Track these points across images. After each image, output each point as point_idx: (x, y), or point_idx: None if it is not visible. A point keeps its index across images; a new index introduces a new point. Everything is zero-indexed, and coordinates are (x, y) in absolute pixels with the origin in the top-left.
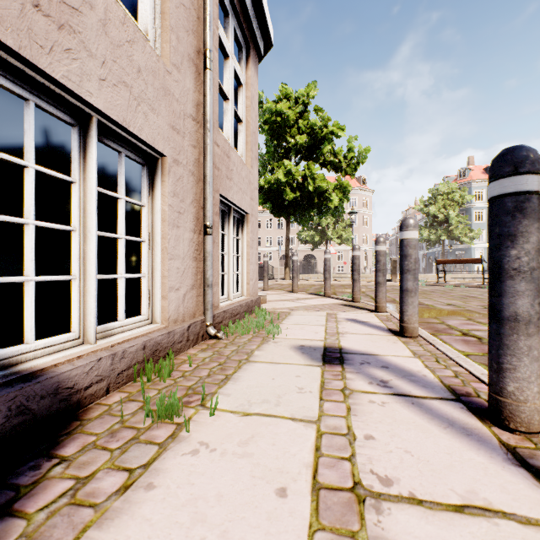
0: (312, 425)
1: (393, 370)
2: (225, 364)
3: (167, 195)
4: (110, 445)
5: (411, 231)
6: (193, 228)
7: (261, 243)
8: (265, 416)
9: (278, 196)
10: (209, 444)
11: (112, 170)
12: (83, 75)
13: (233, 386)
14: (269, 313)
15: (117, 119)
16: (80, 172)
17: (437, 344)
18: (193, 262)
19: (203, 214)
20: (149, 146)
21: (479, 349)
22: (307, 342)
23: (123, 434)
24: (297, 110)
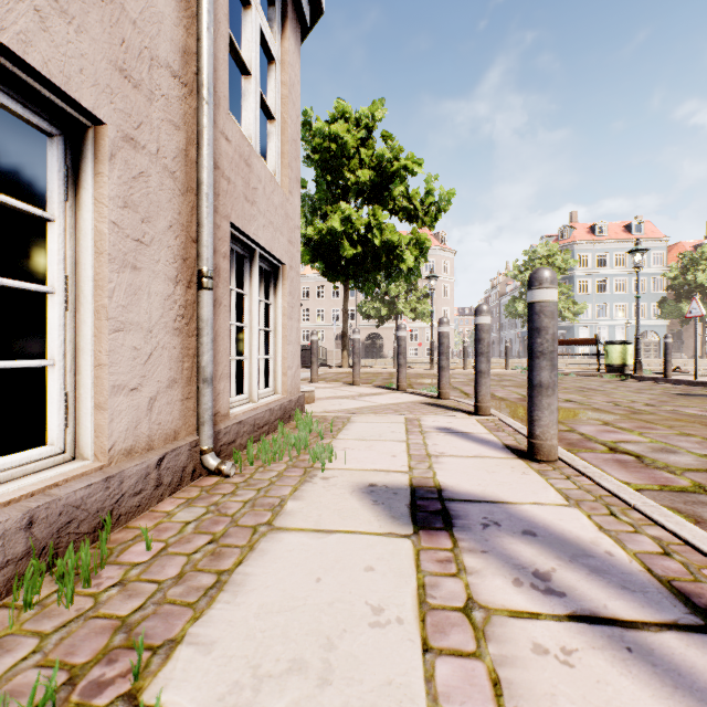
0: None
1: (548, 542)
2: (224, 538)
3: (107, 201)
4: None
5: (547, 289)
6: (174, 274)
7: (310, 317)
8: None
9: (333, 251)
10: None
11: None
12: None
13: (226, 612)
14: (317, 421)
15: None
16: None
17: (595, 476)
18: (174, 338)
19: (196, 252)
20: (56, 89)
21: (649, 478)
22: (380, 476)
23: None
24: (358, 136)
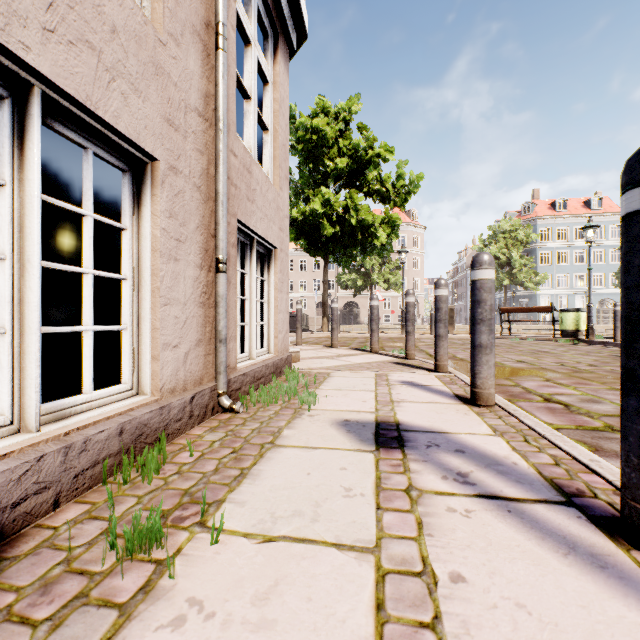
0: (368, 557)
1: (472, 456)
2: (242, 450)
3: (159, 214)
4: (35, 613)
5: (486, 270)
6: (199, 262)
7: (293, 288)
8: (296, 541)
9: (314, 230)
10: (205, 602)
11: (104, 194)
12: (13, 16)
13: (250, 488)
14: (303, 375)
15: (76, 94)
16: (13, 170)
17: (521, 416)
18: (199, 309)
19: (214, 245)
20: (131, 142)
21: (570, 420)
22: (353, 414)
23: (64, 588)
24: (337, 128)
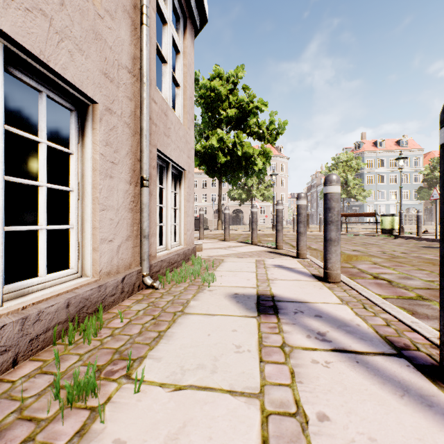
0: (255, 401)
1: (327, 320)
2: (159, 317)
3: (98, 143)
4: None
5: (334, 186)
6: (129, 179)
7: (197, 199)
8: (200, 389)
9: (212, 159)
10: (127, 443)
11: (62, 131)
12: None
13: (165, 347)
14: (204, 261)
15: (31, 49)
16: None
17: (359, 290)
18: (129, 214)
19: (140, 167)
20: (76, 89)
21: (393, 292)
22: (241, 289)
23: (15, 433)
24: (228, 88)
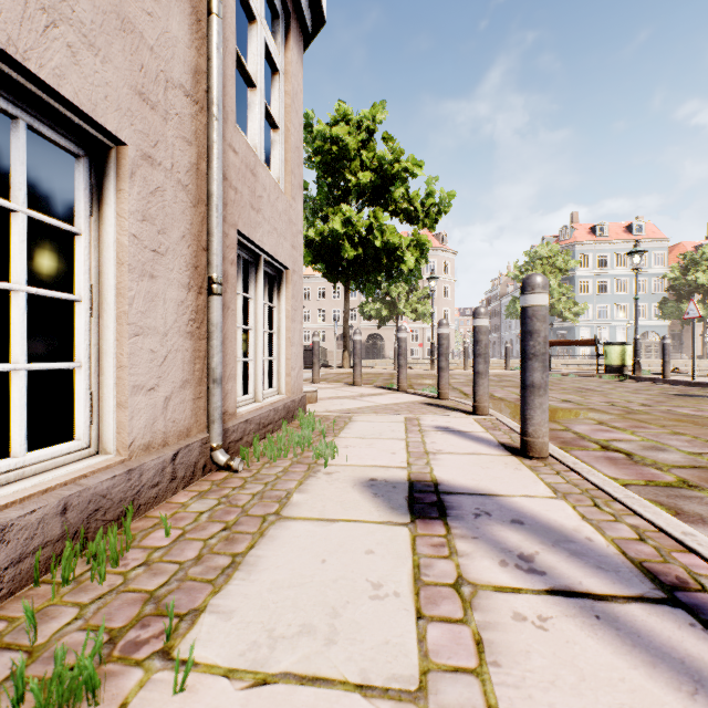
0: None
1: (534, 529)
2: (236, 526)
3: (128, 216)
4: None
5: (539, 294)
6: (186, 282)
7: (311, 318)
8: (303, 683)
9: (334, 253)
10: None
11: None
12: None
13: (242, 587)
14: (320, 420)
15: None
16: None
17: (584, 471)
18: (186, 341)
19: (206, 260)
20: (84, 116)
21: (637, 474)
22: (380, 471)
23: None
24: (359, 138)
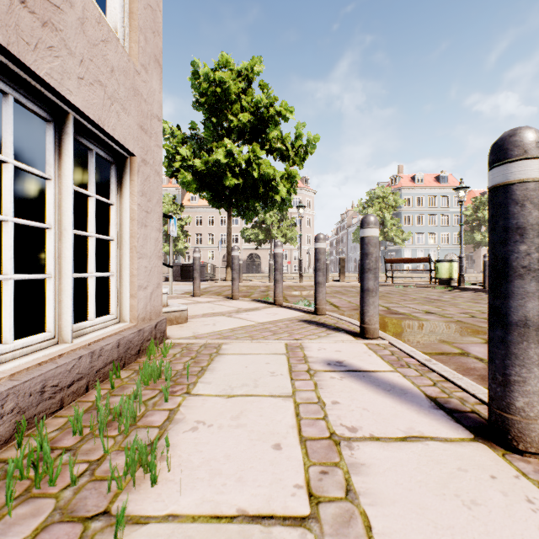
0: None
1: None
2: None
3: None
4: None
5: (538, 160)
6: None
7: (202, 241)
8: None
9: (218, 182)
10: None
11: None
12: None
13: None
14: (167, 365)
15: None
16: None
17: None
18: None
19: None
20: None
21: None
22: None
23: None
24: (240, 86)
